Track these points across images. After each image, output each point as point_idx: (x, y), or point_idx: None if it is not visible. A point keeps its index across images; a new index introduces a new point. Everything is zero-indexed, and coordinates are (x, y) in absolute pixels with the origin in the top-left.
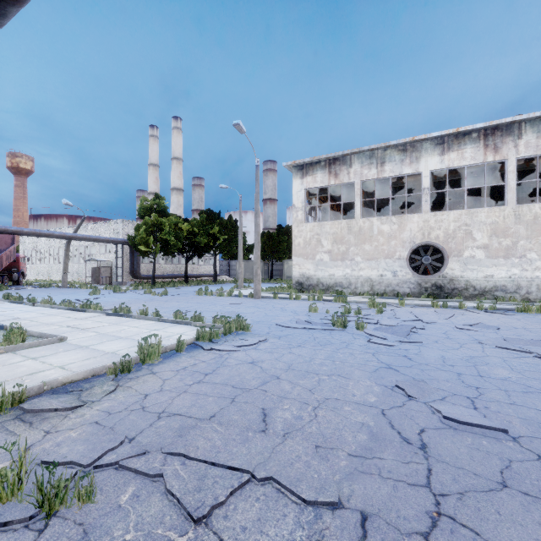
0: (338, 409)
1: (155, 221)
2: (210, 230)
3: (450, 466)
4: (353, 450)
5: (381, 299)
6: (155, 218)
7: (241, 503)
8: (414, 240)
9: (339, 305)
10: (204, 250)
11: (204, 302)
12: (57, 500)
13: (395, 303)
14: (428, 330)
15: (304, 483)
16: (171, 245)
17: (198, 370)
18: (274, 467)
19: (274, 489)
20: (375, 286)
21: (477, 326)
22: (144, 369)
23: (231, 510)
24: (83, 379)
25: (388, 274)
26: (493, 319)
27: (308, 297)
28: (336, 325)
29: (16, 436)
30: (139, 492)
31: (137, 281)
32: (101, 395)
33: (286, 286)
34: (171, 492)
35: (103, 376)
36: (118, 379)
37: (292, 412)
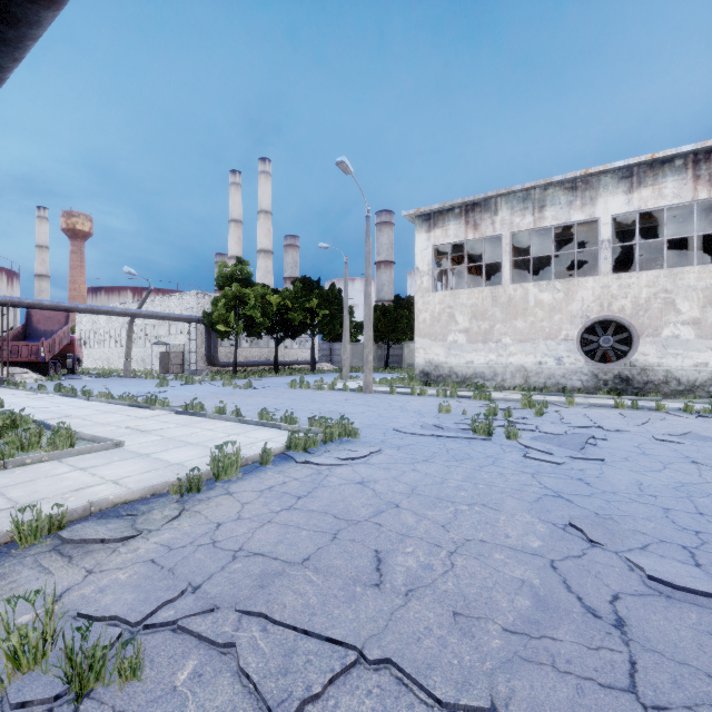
0: (485, 557)
1: (236, 293)
2: (306, 303)
3: (665, 658)
4: (510, 622)
5: (540, 396)
6: (237, 289)
7: (344, 697)
8: (588, 314)
9: (480, 404)
10: (299, 330)
11: (298, 397)
12: (91, 674)
13: (560, 401)
14: (613, 441)
15: (438, 673)
16: (256, 323)
17: (288, 491)
18: (393, 644)
19: (393, 679)
20: (531, 377)
21: (686, 437)
22: (217, 488)
23: (330, 709)
24: (140, 498)
25: (549, 361)
26: (710, 427)
27: (436, 393)
28: (477, 431)
29: (50, 575)
30: (201, 669)
31: (215, 370)
32: (161, 522)
33: (407, 378)
34: (245, 672)
35: (165, 496)
36: (184, 501)
37: (418, 559)
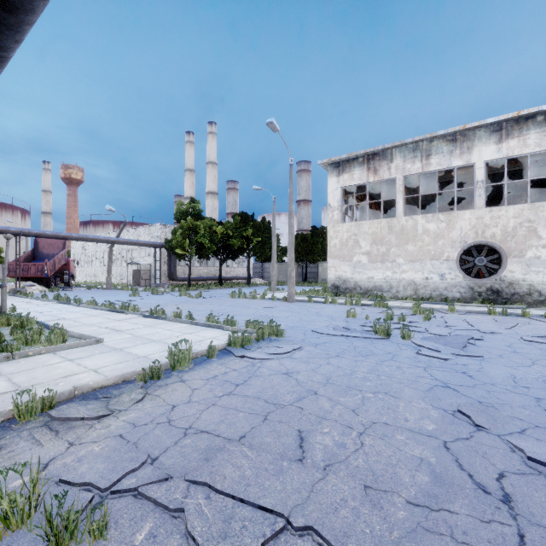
0: (389, 437)
1: (190, 225)
2: (243, 232)
3: None
4: (413, 496)
5: (427, 304)
6: (191, 221)
7: None
8: (465, 239)
9: (379, 310)
10: (238, 253)
11: (237, 305)
12: (66, 533)
13: (443, 308)
14: (488, 341)
15: (353, 541)
16: (205, 248)
17: (228, 380)
18: (314, 513)
19: (315, 544)
20: (420, 290)
21: None
22: (173, 376)
23: None
24: (113, 384)
25: (434, 277)
26: None
27: (345, 302)
28: (378, 332)
29: (41, 446)
30: (156, 530)
31: (174, 284)
32: (129, 403)
33: (321, 290)
34: (192, 535)
35: (133, 382)
36: (147, 387)
37: (334, 438)
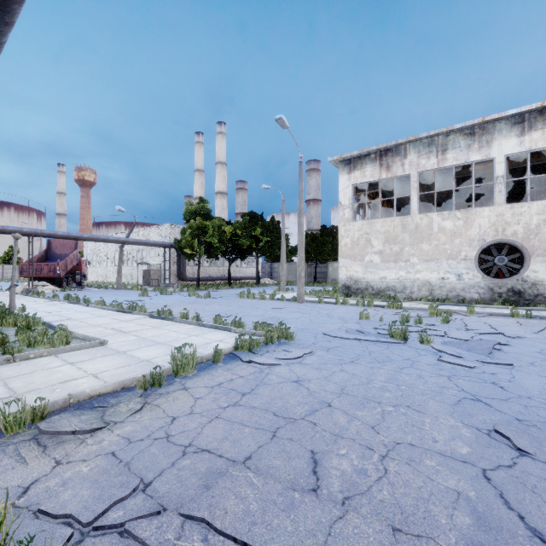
0: (416, 463)
1: (199, 225)
2: (252, 232)
3: None
4: (453, 544)
5: (443, 306)
6: (200, 221)
7: None
8: (484, 237)
9: (393, 312)
10: (247, 252)
11: (245, 305)
12: None
13: (461, 310)
14: (516, 346)
15: None
16: (214, 248)
17: (234, 388)
18: None
19: None
20: (435, 290)
21: None
22: (176, 383)
23: None
24: (112, 391)
25: (451, 277)
26: None
27: (356, 303)
28: (393, 336)
29: (24, 465)
30: None
31: (183, 284)
32: (126, 414)
33: (332, 290)
34: None
35: (133, 389)
36: (147, 395)
37: (352, 462)
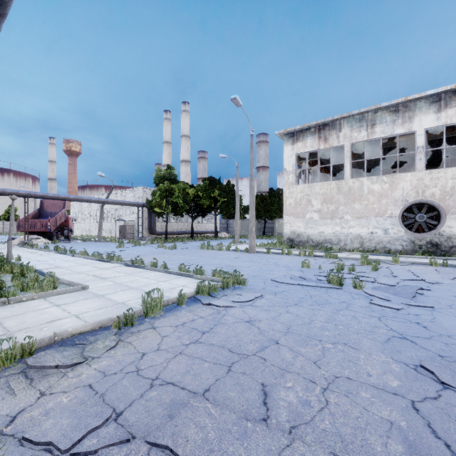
0: (353, 395)
1: (167, 188)
2: (211, 194)
3: None
4: None
5: (372, 256)
6: (167, 185)
7: None
8: (407, 198)
9: (330, 261)
10: (207, 211)
11: (205, 255)
12: None
13: (388, 260)
14: (435, 291)
15: None
16: (180, 207)
17: (195, 327)
18: None
19: None
20: (365, 243)
21: None
22: (146, 323)
23: None
24: (91, 330)
25: (379, 231)
26: None
27: (299, 253)
28: (331, 282)
29: (13, 396)
30: None
31: (153, 237)
32: (102, 350)
33: (278, 242)
34: None
35: (109, 328)
36: (121, 333)
37: (297, 394)
